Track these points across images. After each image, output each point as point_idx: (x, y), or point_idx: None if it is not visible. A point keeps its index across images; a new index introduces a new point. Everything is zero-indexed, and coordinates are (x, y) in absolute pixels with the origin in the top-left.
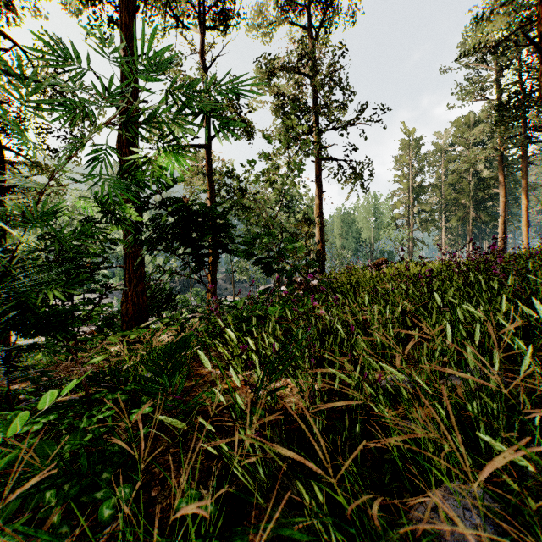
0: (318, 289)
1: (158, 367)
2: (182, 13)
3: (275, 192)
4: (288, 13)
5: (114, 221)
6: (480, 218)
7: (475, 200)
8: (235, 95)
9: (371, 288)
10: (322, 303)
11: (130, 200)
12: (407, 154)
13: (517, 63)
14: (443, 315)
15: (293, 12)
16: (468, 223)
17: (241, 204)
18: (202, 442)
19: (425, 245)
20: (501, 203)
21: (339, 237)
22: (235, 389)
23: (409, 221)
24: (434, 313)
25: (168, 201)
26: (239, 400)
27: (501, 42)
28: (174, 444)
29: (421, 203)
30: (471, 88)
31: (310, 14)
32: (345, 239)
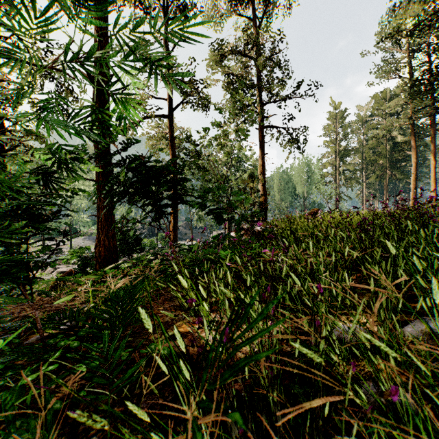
0: (262, 234)
1: (109, 314)
2: (149, 6)
3: (226, 154)
4: (236, 6)
5: (66, 169)
6: (395, 175)
7: (391, 161)
8: (186, 41)
9: (308, 234)
10: (266, 247)
11: (103, 159)
12: (334, 123)
13: (427, 47)
14: (397, 264)
15: (240, 5)
16: (385, 180)
17: (198, 164)
18: (149, 400)
19: (349, 198)
20: (413, 163)
21: (278, 192)
22: (187, 334)
23: (336, 178)
24: (389, 262)
25: (132, 158)
26: (183, 368)
27: (416, 27)
28: (119, 400)
29: (345, 164)
30: (388, 68)
31: (254, 7)
32: (283, 193)
